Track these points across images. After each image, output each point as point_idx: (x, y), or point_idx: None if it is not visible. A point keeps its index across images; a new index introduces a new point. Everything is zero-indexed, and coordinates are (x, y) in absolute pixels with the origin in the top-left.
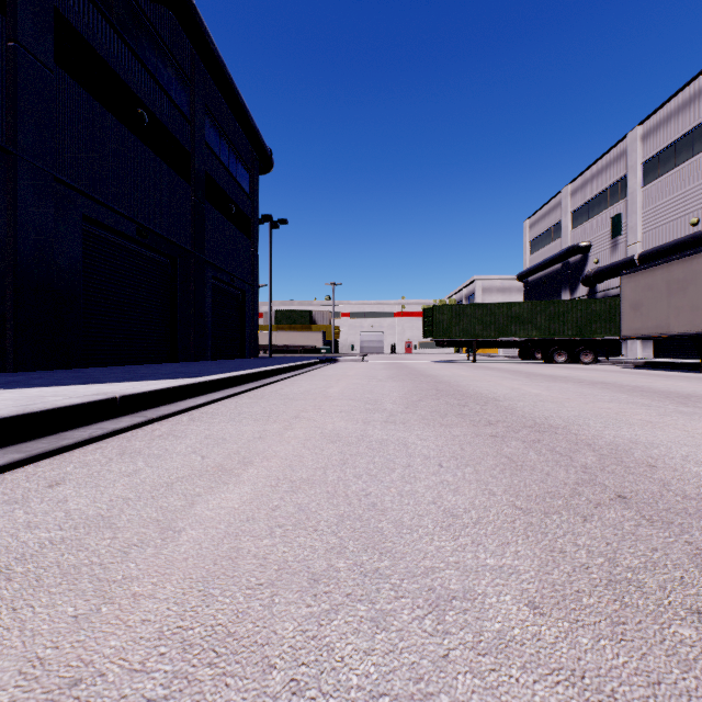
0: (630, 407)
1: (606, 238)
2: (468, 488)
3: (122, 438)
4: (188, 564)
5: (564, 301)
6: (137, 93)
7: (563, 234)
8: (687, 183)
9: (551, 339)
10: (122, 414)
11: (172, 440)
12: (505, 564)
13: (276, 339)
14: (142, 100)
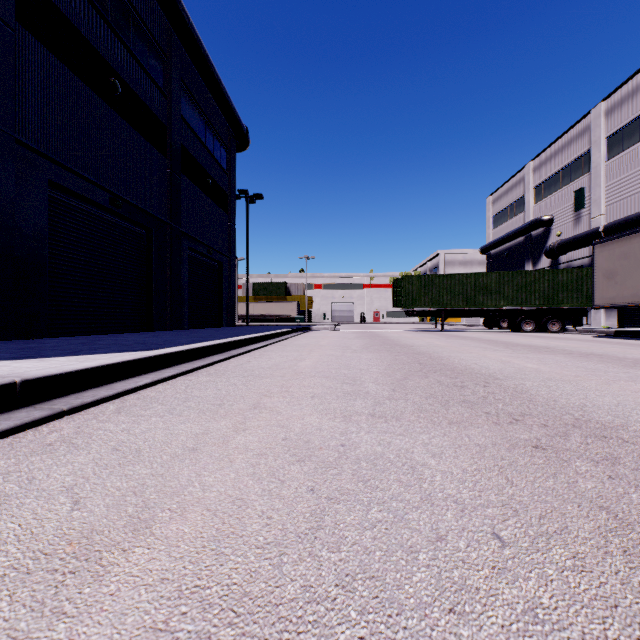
0: None
1: (568, 211)
2: None
3: None
4: None
5: (531, 271)
6: (110, 62)
7: (525, 208)
8: None
9: (518, 308)
10: (24, 403)
11: (59, 455)
12: None
13: (254, 309)
14: (115, 69)
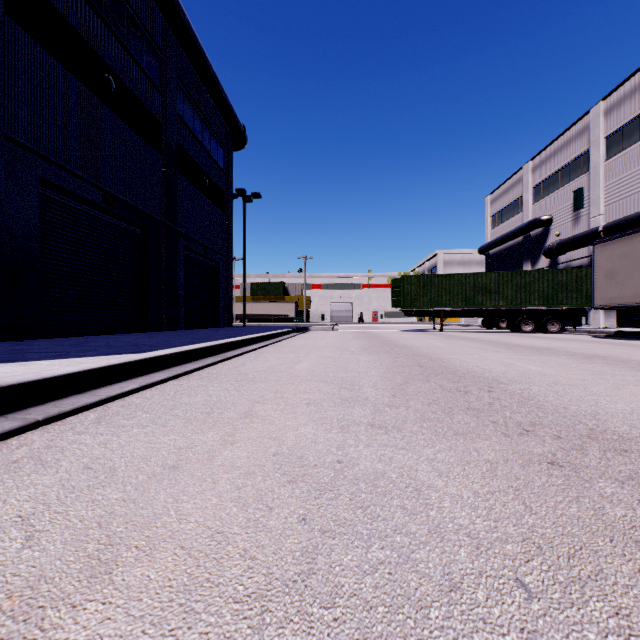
0: None
1: (567, 211)
2: None
3: None
4: None
5: (530, 271)
6: (103, 58)
7: (524, 208)
8: None
9: (517, 309)
10: None
11: (23, 475)
12: None
13: (252, 309)
14: (108, 65)
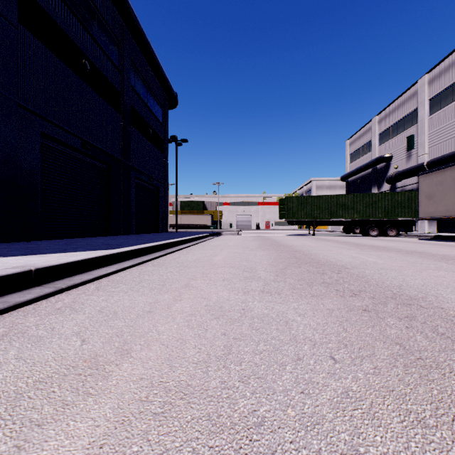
0: None
1: (402, 151)
2: (386, 409)
3: (21, 311)
4: None
5: (376, 193)
6: (82, 49)
7: (372, 149)
8: None
9: (367, 220)
10: (37, 284)
11: (66, 315)
12: None
13: (181, 220)
14: (85, 53)
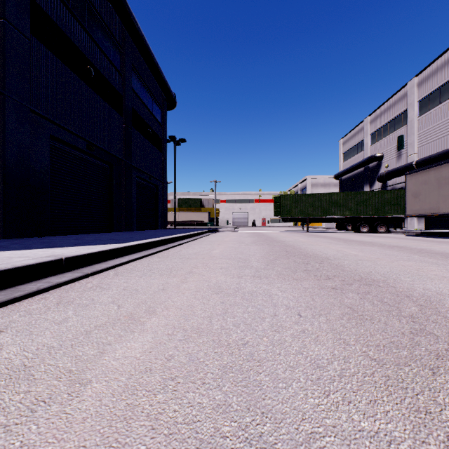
0: (424, 265)
1: (393, 151)
2: (326, 337)
3: (62, 289)
4: (85, 426)
5: (366, 191)
6: (87, 55)
7: (365, 148)
8: (448, 114)
9: (358, 217)
10: (66, 270)
11: (99, 291)
12: (379, 428)
13: (179, 217)
14: (90, 60)
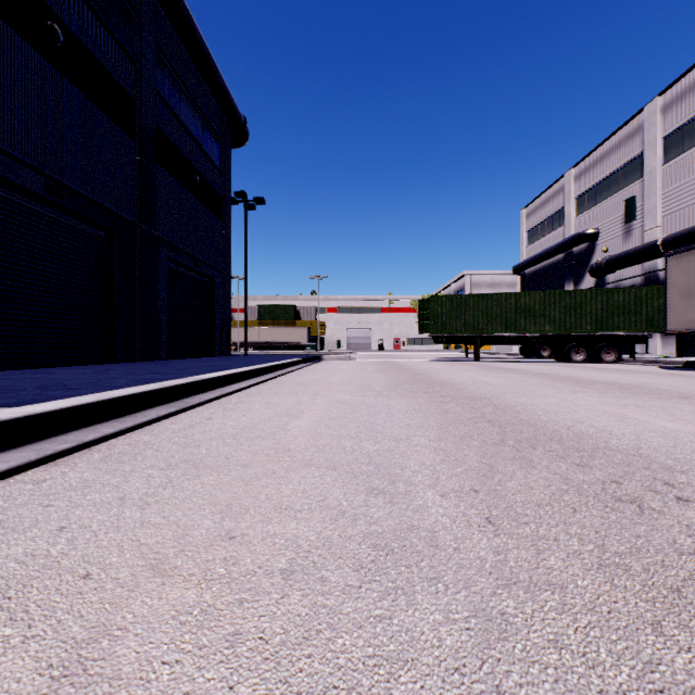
0: None
1: (617, 224)
2: None
3: None
4: None
5: (582, 290)
6: None
7: (565, 221)
8: None
9: (567, 334)
10: None
11: None
12: None
13: (259, 335)
14: (54, 11)
